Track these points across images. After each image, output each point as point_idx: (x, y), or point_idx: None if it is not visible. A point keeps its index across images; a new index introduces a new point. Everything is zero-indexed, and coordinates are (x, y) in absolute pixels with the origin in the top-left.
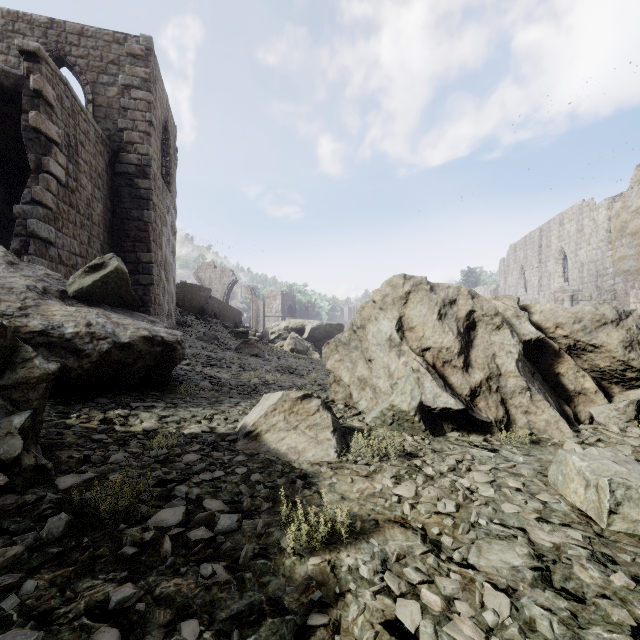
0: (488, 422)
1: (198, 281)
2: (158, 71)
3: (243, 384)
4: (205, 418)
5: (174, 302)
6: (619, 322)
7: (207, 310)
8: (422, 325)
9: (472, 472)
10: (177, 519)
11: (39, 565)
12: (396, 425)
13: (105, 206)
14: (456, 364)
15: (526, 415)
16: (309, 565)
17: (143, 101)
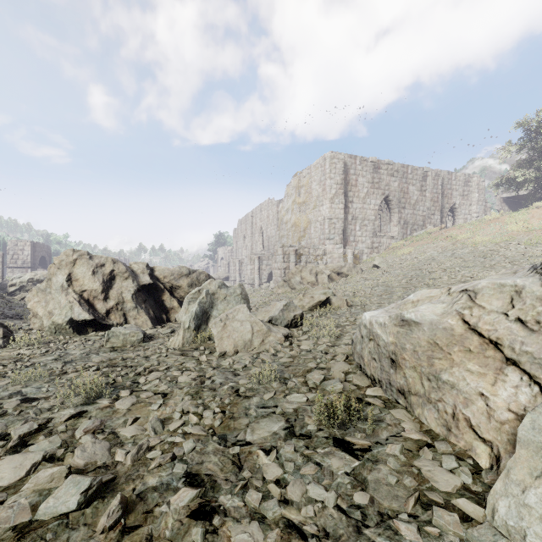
0: (111, 325)
1: None
2: None
3: None
4: None
5: None
6: (189, 275)
7: None
8: (83, 278)
9: (75, 342)
10: None
11: None
12: (58, 333)
13: None
14: (100, 298)
15: (135, 320)
16: None
17: None
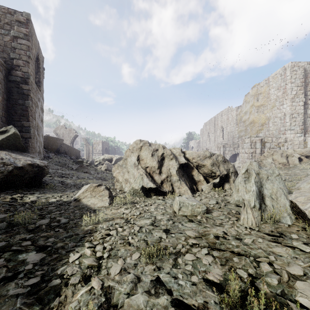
0: (165, 192)
1: (56, 135)
2: (33, 30)
3: (77, 184)
4: (58, 196)
5: (42, 146)
6: (210, 157)
7: (61, 150)
8: (146, 158)
9: (151, 205)
10: (47, 222)
11: (0, 234)
12: (135, 195)
13: (3, 97)
14: (157, 172)
15: (178, 189)
16: (89, 227)
17: (25, 45)
